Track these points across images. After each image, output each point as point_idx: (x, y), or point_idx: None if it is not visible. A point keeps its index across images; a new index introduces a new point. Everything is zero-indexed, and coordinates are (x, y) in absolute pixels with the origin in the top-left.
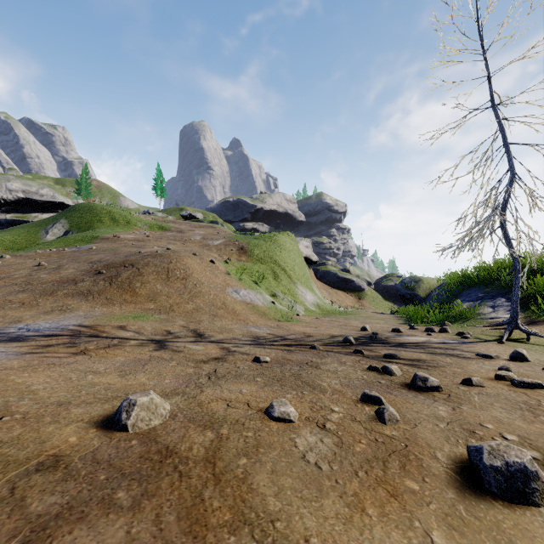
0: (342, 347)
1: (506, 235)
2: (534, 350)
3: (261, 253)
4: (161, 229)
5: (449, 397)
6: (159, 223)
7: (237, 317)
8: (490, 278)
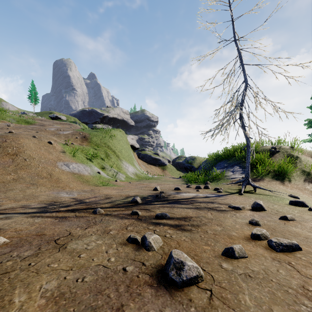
0: (125, 208)
1: (242, 124)
2: (261, 199)
3: (98, 140)
4: (27, 123)
5: (211, 300)
6: (26, 119)
7: (57, 184)
8: (230, 155)
